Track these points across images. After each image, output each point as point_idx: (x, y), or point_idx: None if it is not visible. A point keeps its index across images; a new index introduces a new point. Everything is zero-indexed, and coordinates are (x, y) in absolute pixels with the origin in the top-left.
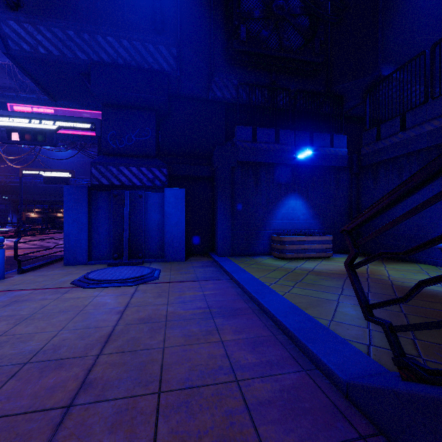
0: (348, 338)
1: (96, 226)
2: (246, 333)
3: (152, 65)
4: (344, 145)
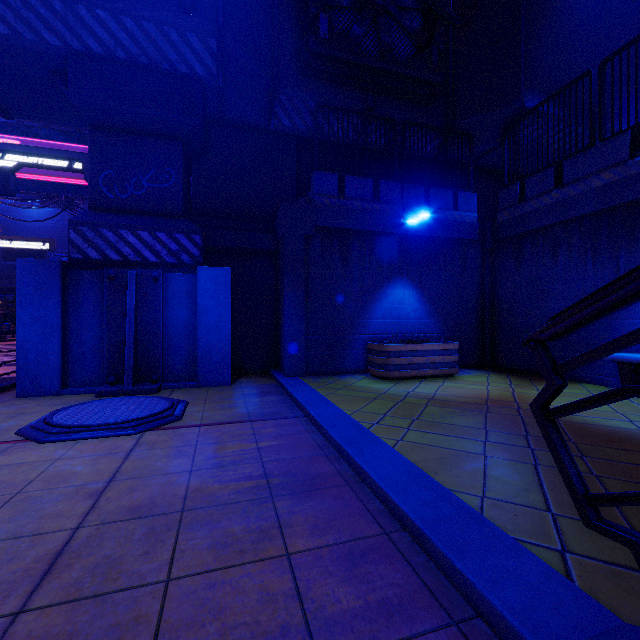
0: (521, 536)
1: (76, 328)
2: (334, 533)
3: (177, 65)
4: (474, 208)
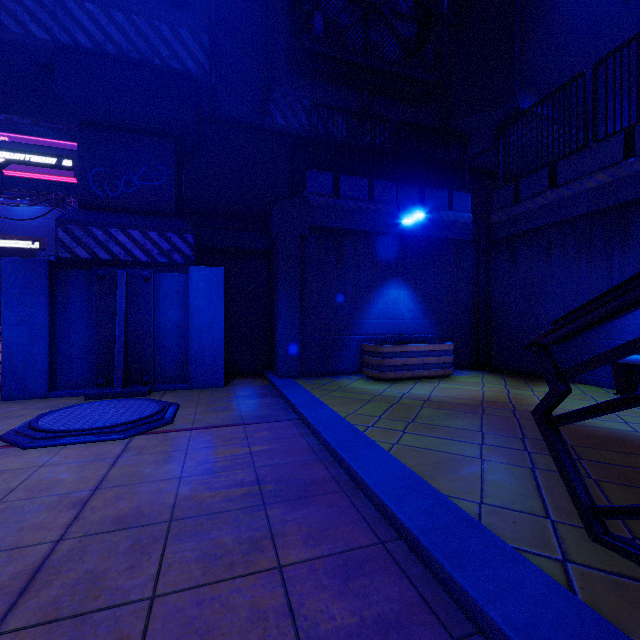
0: (521, 545)
1: (65, 329)
2: (328, 543)
3: (169, 61)
4: (468, 208)
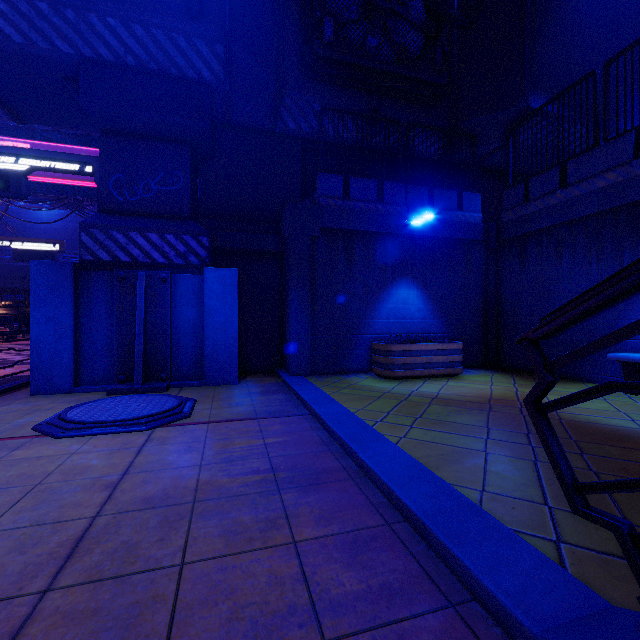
0: (518, 527)
1: (88, 328)
2: (338, 523)
3: (185, 70)
4: (478, 208)
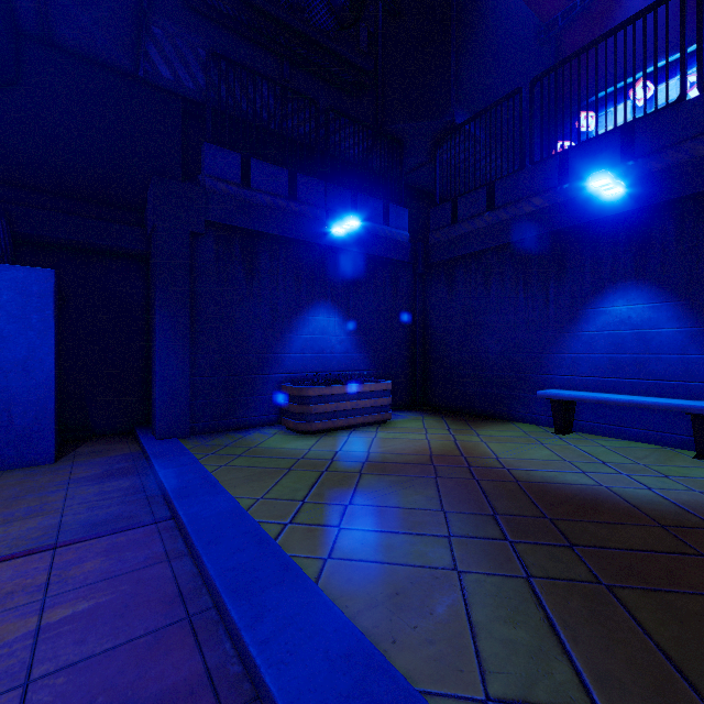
0: None
1: None
2: None
3: None
4: (405, 225)
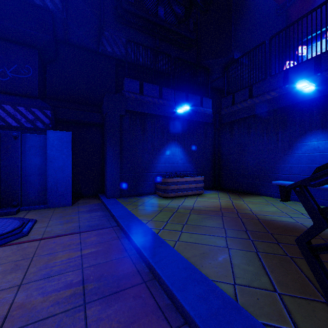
0: (267, 320)
1: None
2: None
3: None
4: (210, 106)
